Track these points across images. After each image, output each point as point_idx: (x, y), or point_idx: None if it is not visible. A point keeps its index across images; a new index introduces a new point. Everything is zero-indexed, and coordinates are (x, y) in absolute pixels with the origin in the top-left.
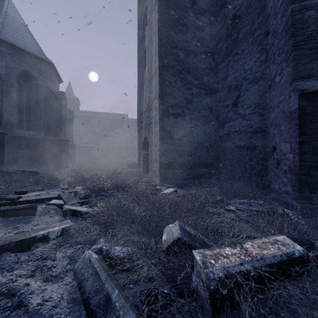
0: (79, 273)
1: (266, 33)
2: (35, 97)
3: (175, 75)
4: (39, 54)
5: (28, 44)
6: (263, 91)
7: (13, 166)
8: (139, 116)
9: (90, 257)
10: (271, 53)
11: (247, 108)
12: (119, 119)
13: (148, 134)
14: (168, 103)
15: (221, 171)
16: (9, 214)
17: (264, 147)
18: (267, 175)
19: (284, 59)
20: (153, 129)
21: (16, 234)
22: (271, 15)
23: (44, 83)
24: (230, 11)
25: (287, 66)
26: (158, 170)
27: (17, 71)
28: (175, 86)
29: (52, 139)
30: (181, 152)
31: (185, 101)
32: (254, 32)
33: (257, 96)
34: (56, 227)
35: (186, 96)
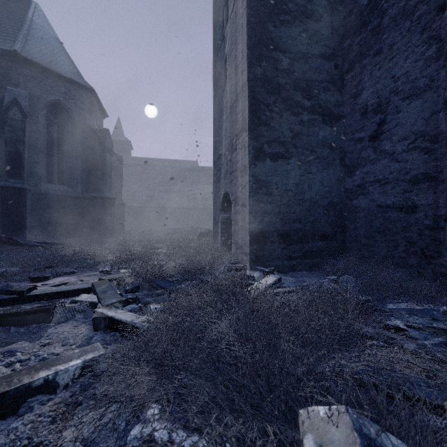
0: None
1: (439, 8)
2: (70, 138)
3: (274, 92)
4: (74, 77)
5: (60, 64)
6: (432, 110)
7: (39, 235)
8: (215, 161)
9: None
10: None
11: (398, 140)
12: (186, 168)
13: (231, 188)
14: (263, 138)
15: (349, 246)
16: (8, 322)
17: (434, 207)
18: (440, 256)
19: None
20: (238, 180)
21: None
22: None
23: (82, 118)
24: None
25: None
26: (248, 244)
27: (44, 101)
28: (274, 111)
29: (92, 197)
30: (283, 215)
31: (290, 133)
32: (414, 10)
33: (420, 120)
34: (72, 361)
35: (292, 126)
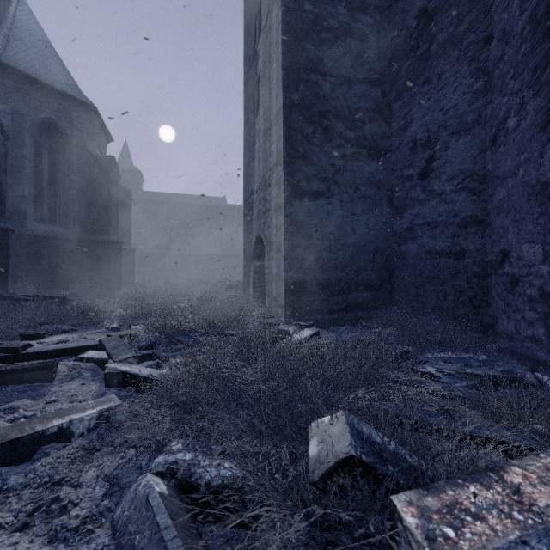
0: (123, 532)
1: (486, 39)
2: (64, 167)
3: (313, 121)
4: (70, 91)
5: (52, 74)
6: (480, 148)
7: (25, 288)
8: (247, 198)
9: (149, 492)
10: (497, 76)
11: (447, 180)
12: (211, 207)
13: (264, 231)
14: (300, 173)
15: (397, 297)
16: (3, 380)
17: (482, 253)
18: (487, 305)
19: (529, 83)
20: (272, 221)
21: (4, 427)
22: (497, 3)
23: (81, 142)
24: (414, 3)
25: (535, 96)
26: (283, 295)
27: (32, 120)
28: (313, 142)
29: (94, 240)
30: (324, 262)
31: (332, 168)
32: (462, 38)
33: (468, 158)
34: (87, 411)
35: (333, 160)
